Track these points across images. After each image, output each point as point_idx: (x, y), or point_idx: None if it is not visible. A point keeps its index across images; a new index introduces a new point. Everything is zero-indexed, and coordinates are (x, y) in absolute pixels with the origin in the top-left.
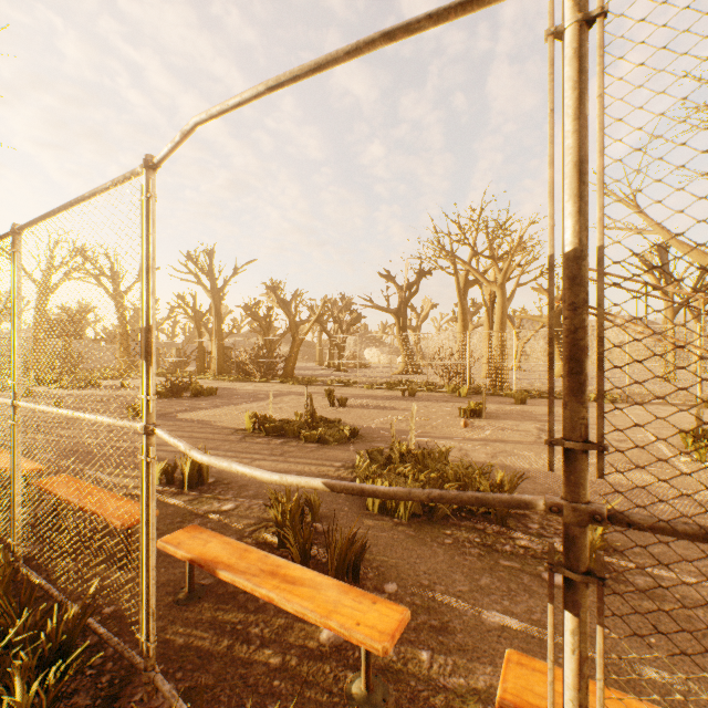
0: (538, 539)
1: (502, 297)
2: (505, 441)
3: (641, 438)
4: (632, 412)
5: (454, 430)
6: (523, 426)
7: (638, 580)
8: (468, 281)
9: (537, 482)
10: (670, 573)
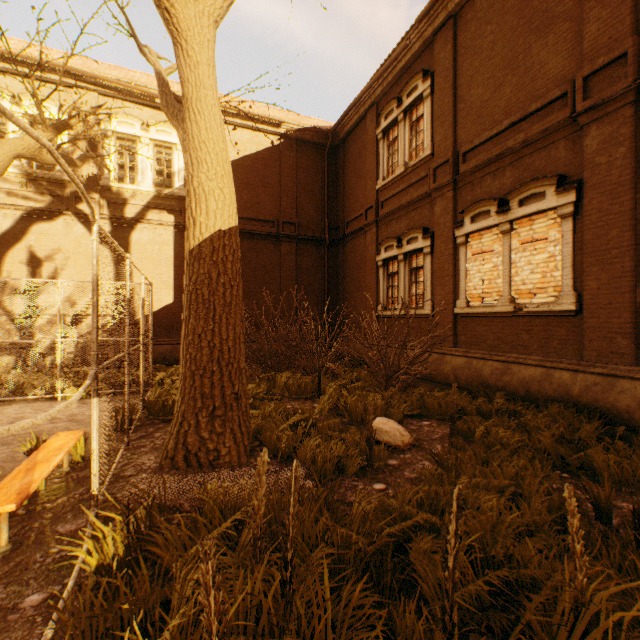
0: None
1: None
2: None
3: None
4: None
5: None
6: None
7: None
8: None
9: None
10: None
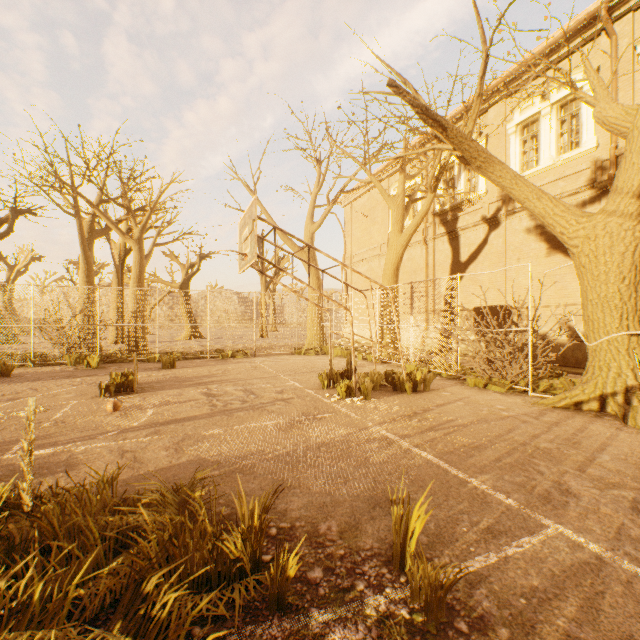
0: (345, 606)
1: (141, 253)
2: (180, 421)
3: (291, 386)
4: (264, 363)
5: (99, 420)
6: (189, 394)
7: (484, 601)
8: (95, 229)
9: (257, 475)
10: (478, 559)
